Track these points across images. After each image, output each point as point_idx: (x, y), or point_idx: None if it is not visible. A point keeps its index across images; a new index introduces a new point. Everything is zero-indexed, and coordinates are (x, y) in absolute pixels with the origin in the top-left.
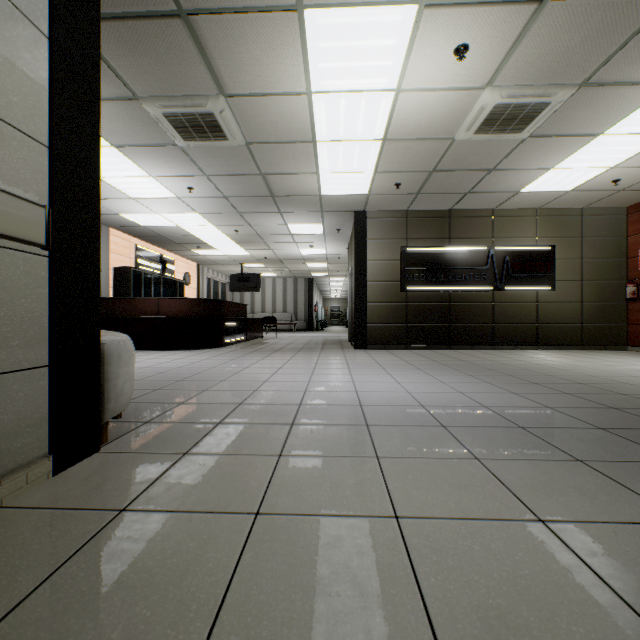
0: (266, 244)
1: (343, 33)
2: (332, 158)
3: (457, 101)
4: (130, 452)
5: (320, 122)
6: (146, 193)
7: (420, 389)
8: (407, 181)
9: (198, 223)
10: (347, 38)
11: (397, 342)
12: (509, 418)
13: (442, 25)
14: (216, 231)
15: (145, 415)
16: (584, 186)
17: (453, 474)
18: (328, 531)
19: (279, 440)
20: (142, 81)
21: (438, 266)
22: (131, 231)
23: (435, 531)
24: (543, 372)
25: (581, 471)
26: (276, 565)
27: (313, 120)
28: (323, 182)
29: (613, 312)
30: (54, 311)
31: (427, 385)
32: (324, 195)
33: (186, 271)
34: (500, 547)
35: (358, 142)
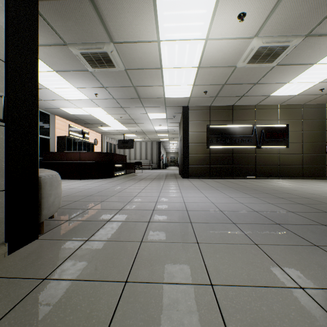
0: (136, 124)
1: (177, 6)
2: (171, 77)
3: (238, 45)
4: (55, 239)
5: (164, 57)
6: (73, 97)
7: (219, 201)
8: (210, 90)
9: (101, 113)
10: (179, 9)
11: (205, 175)
12: (270, 218)
13: (231, 1)
14: (110, 117)
15: (67, 216)
16: (304, 92)
17: (243, 254)
18: (169, 295)
19: (141, 232)
20: (68, 34)
21: (226, 135)
22: (66, 117)
23: (236, 295)
24: (284, 191)
25: (318, 252)
26: (136, 322)
27: (161, 56)
28: (166, 90)
29: (319, 159)
30: (8, 158)
31: (222, 199)
32: (166, 97)
33: (95, 138)
34: (279, 308)
35: (185, 68)
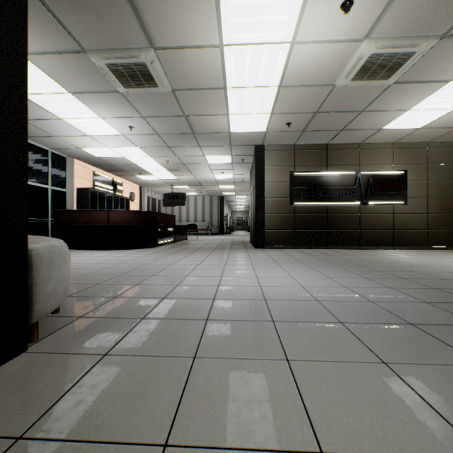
0: (189, 171)
1: None
2: (239, 102)
3: (340, 52)
4: (54, 352)
5: (230, 71)
6: (98, 131)
7: (312, 284)
8: (296, 121)
9: (139, 155)
10: None
11: (287, 243)
12: (397, 314)
13: None
14: (152, 161)
15: (81, 309)
16: (432, 124)
17: (367, 384)
18: None
19: (194, 338)
20: (87, 36)
21: (318, 186)
22: (90, 161)
23: None
24: (406, 268)
25: None
26: None
27: (224, 70)
28: (232, 122)
29: (451, 221)
30: None
31: (317, 280)
32: (232, 132)
33: (131, 191)
34: None
35: (259, 88)
